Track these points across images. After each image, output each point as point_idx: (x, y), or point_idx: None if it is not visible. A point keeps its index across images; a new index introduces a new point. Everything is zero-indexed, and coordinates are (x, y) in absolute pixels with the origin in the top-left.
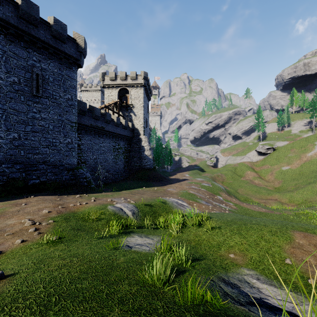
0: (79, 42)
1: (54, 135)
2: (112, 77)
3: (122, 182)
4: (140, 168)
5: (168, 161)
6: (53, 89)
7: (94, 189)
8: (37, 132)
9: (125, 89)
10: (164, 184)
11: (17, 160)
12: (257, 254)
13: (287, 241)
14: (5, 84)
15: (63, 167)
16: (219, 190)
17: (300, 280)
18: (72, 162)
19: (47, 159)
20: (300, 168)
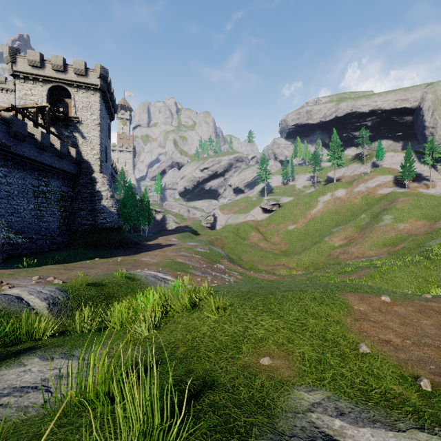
0: None
1: None
2: (34, 61)
3: (53, 253)
4: (93, 229)
5: (145, 220)
6: None
7: None
8: None
9: (62, 90)
10: (135, 253)
11: None
12: (310, 346)
13: (344, 312)
14: None
15: None
16: (219, 256)
17: (407, 387)
18: None
19: None
20: (305, 227)
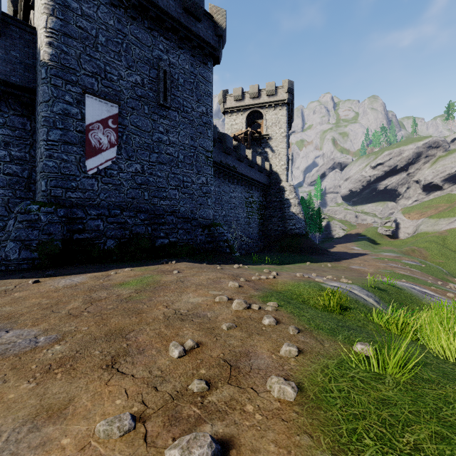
0: (217, 20)
1: (185, 171)
2: (238, 95)
3: (262, 254)
4: (283, 234)
5: (316, 227)
6: (184, 97)
7: (243, 260)
8: (164, 165)
9: (255, 113)
10: (335, 260)
11: (140, 206)
12: None
13: None
14: (126, 86)
15: (196, 222)
16: (442, 273)
17: None
18: (206, 214)
19: (176, 207)
20: None
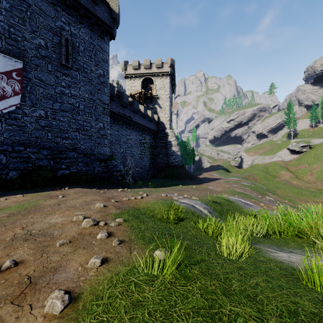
0: (112, 6)
1: (85, 118)
2: (135, 66)
3: (151, 180)
4: (167, 166)
5: (191, 160)
6: (84, 61)
7: (131, 185)
8: (66, 112)
9: (148, 80)
10: (199, 183)
11: (44, 144)
12: None
13: None
14: (30, 46)
15: (95, 157)
16: (263, 190)
17: None
18: (104, 151)
19: (77, 145)
20: None
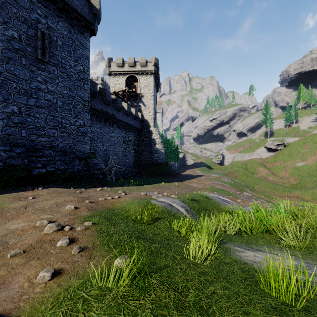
0: (92, 1)
1: (64, 114)
2: (119, 63)
3: (134, 177)
4: (151, 163)
5: (175, 158)
6: (62, 56)
7: (112, 183)
8: (42, 108)
9: (132, 77)
10: (182, 180)
11: (17, 142)
12: None
13: None
14: (1, 38)
15: (74, 155)
16: (242, 186)
17: None
18: (84, 149)
19: (55, 143)
20: (316, 164)
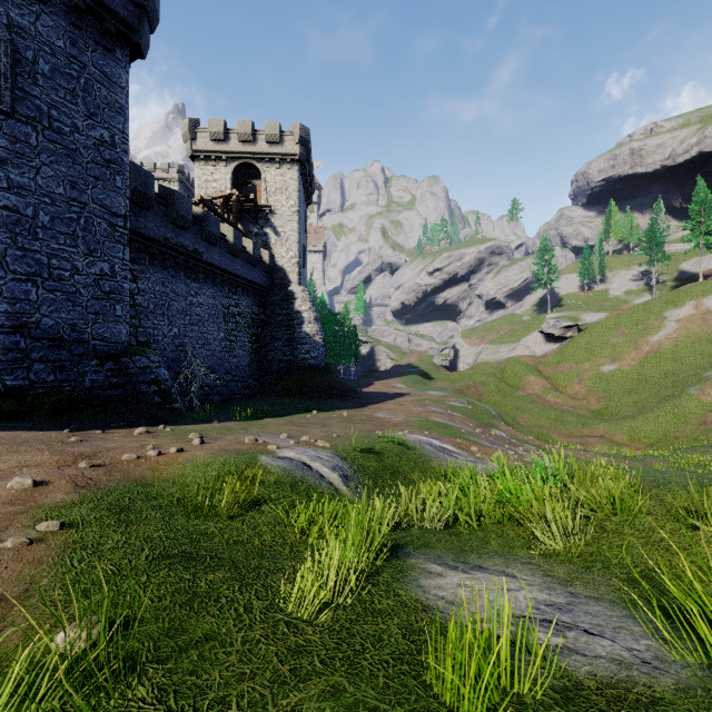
0: None
1: (55, 247)
2: (217, 133)
3: (250, 401)
4: (291, 367)
5: (351, 355)
6: (52, 101)
7: (185, 415)
8: None
9: (249, 168)
10: (360, 405)
11: None
12: None
13: None
14: None
15: (85, 348)
16: (489, 416)
17: None
18: (112, 333)
19: (30, 318)
20: (639, 368)
